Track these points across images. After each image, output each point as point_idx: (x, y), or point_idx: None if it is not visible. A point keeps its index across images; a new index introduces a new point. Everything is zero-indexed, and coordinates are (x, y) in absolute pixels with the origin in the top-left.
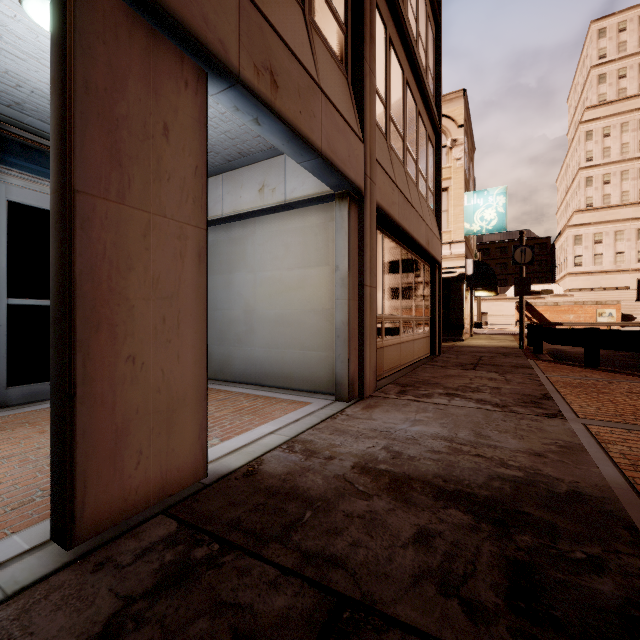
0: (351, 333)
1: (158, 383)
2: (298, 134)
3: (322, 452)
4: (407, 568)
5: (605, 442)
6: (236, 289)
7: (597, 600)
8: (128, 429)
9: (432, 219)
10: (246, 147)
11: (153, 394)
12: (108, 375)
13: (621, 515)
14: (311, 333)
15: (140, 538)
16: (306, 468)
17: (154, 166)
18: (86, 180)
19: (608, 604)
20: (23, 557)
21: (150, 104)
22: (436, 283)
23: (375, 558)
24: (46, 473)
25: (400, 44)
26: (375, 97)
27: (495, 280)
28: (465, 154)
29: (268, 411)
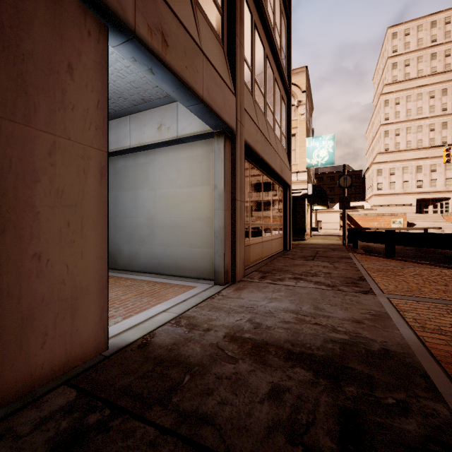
0: (226, 235)
1: (63, 276)
2: (184, 83)
3: (202, 325)
4: (263, 421)
5: (402, 311)
6: (141, 202)
7: (406, 438)
8: (34, 315)
9: (284, 155)
10: (147, 95)
11: (58, 285)
12: (14, 270)
13: (417, 366)
14: (197, 235)
15: (41, 408)
16: (188, 339)
17: (59, 97)
18: None
19: (414, 441)
20: None
21: (55, 45)
22: (287, 200)
23: (238, 414)
24: None
25: (262, 28)
26: (244, 63)
27: (327, 198)
28: (307, 111)
29: (163, 294)
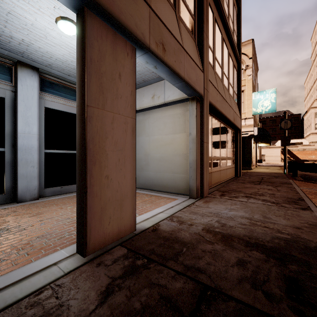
0: (197, 165)
1: (117, 188)
2: (174, 71)
3: (186, 222)
4: (235, 276)
5: None
6: (140, 144)
7: None
8: (106, 207)
9: (236, 107)
10: (146, 77)
11: (115, 192)
12: (98, 184)
13: None
14: (177, 165)
15: (112, 254)
16: (180, 229)
17: (115, 92)
18: (90, 100)
19: None
20: (67, 259)
21: (114, 65)
22: (238, 140)
23: (219, 270)
24: (67, 225)
25: (220, 20)
26: (208, 49)
27: (270, 138)
28: (253, 72)
29: (158, 202)
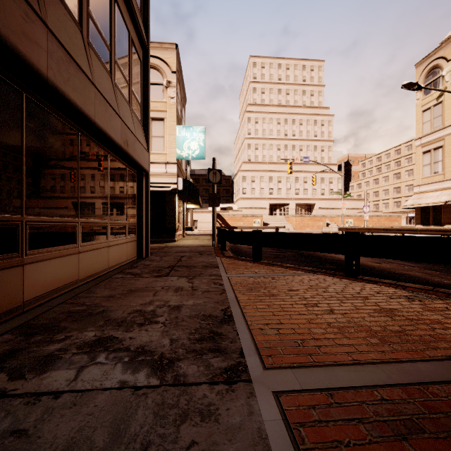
0: None
1: None
2: None
3: None
4: None
5: None
6: None
7: None
8: None
9: (137, 125)
10: None
11: None
12: None
13: None
14: None
15: None
16: None
17: None
18: None
19: None
20: None
21: None
22: (143, 189)
23: None
24: None
25: None
26: None
27: (198, 195)
28: (178, 96)
29: None
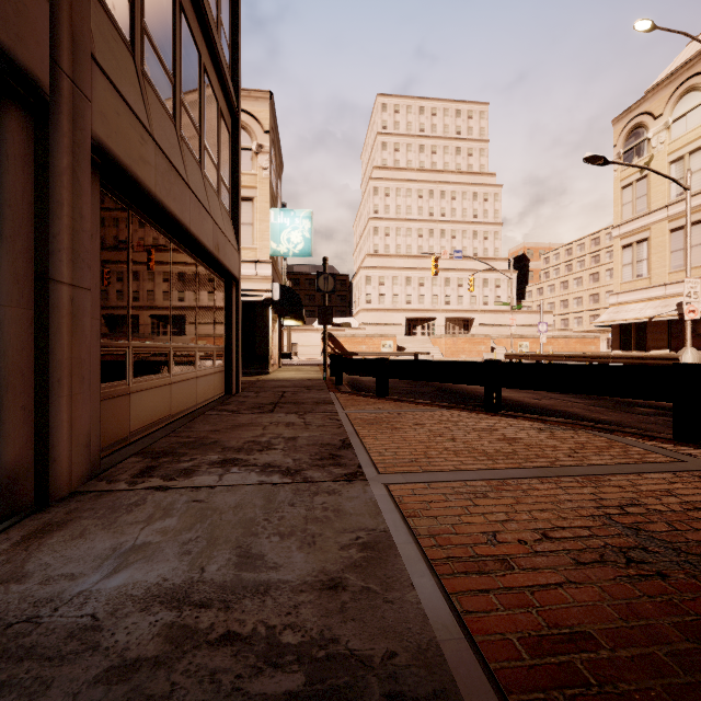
0: (7, 377)
1: None
2: None
3: None
4: None
5: (411, 515)
6: None
7: None
8: None
9: (226, 221)
10: None
11: None
12: None
13: None
14: None
15: None
16: None
17: None
18: None
19: None
20: None
21: None
22: (233, 304)
23: None
24: None
25: None
26: None
27: (302, 308)
28: (272, 166)
29: None
